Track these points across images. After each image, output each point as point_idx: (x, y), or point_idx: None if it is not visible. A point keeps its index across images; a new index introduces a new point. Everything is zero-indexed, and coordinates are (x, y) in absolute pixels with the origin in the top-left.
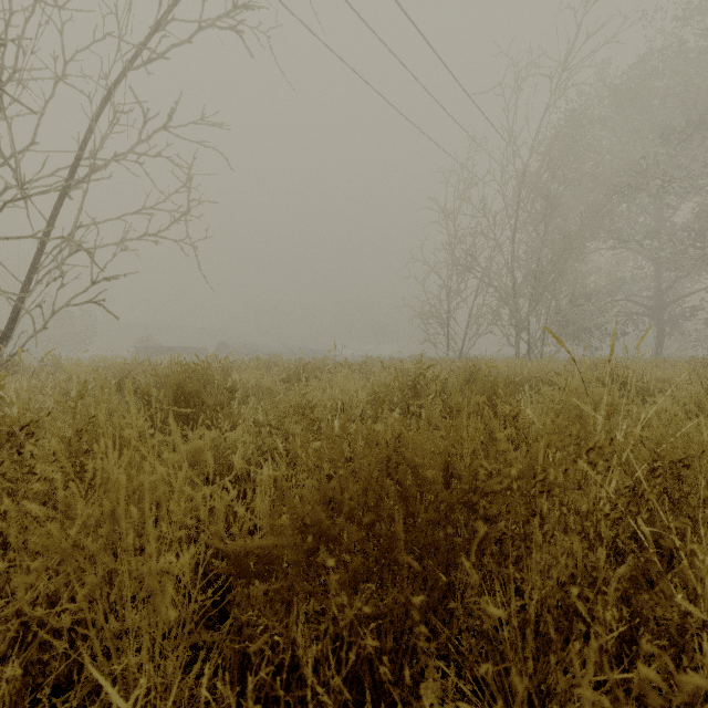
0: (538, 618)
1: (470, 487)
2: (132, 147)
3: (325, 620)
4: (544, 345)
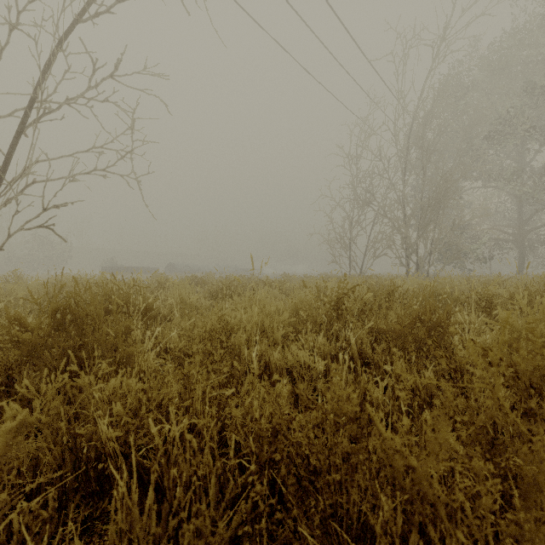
0: None
1: None
2: (82, 93)
3: None
4: (430, 265)
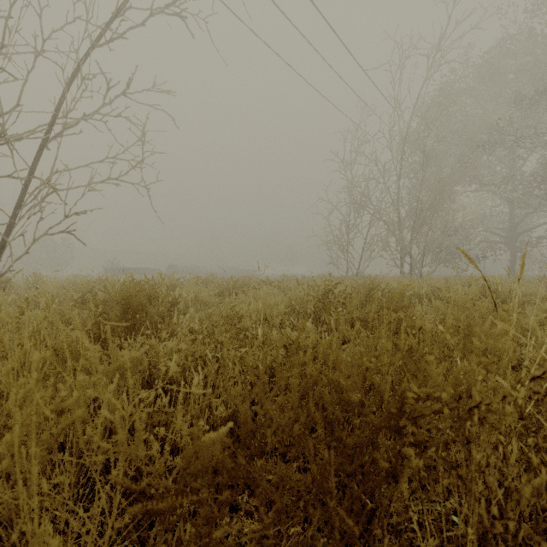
0: (464, 543)
1: (397, 410)
2: (97, 109)
3: (249, 520)
4: (423, 266)
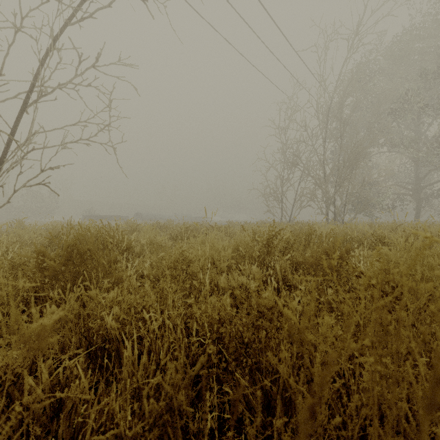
0: None
1: None
2: (70, 79)
3: None
4: (345, 214)
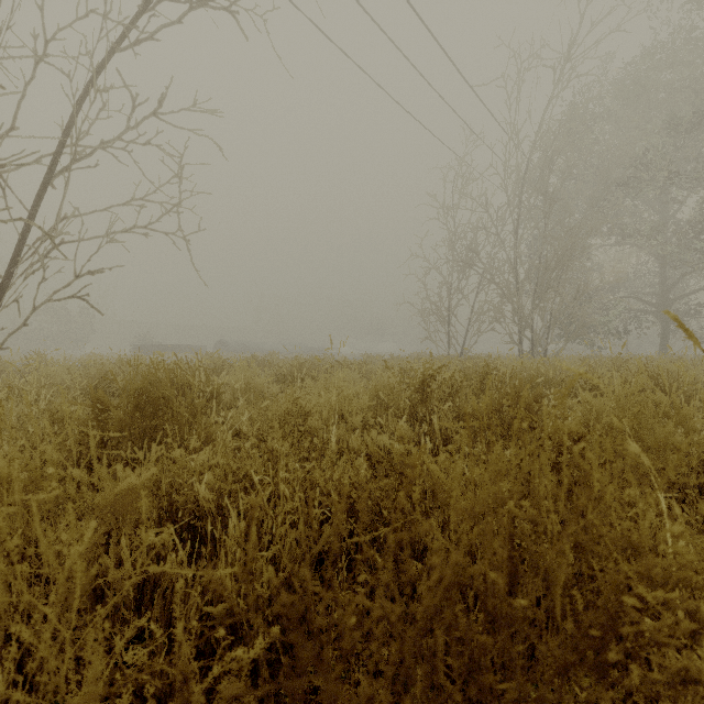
0: None
1: (602, 631)
2: (119, 134)
3: None
4: (549, 343)
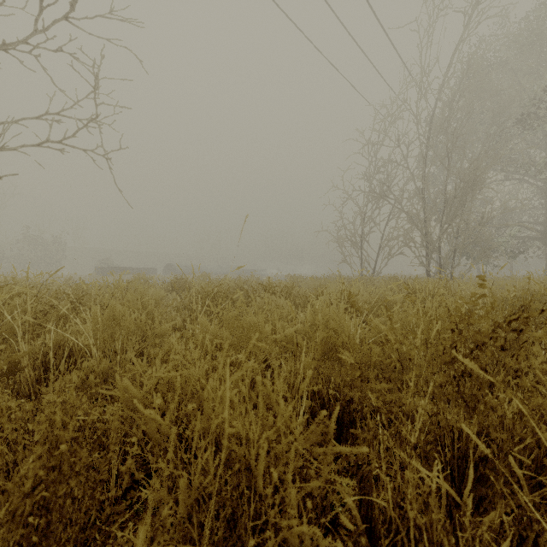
0: None
1: None
2: (25, 38)
3: None
4: (456, 265)
